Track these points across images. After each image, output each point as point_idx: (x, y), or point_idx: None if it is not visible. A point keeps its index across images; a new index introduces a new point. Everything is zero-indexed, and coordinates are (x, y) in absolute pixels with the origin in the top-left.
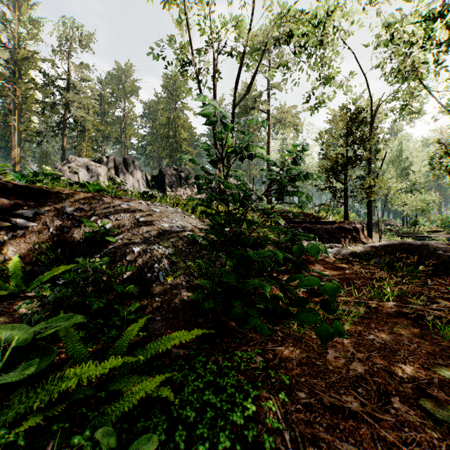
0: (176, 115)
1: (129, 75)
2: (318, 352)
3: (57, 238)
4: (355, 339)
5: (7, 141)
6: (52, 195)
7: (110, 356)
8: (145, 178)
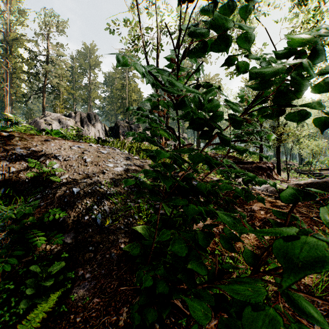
0: (128, 82)
1: (93, 52)
2: None
3: (2, 177)
4: None
5: (2, 102)
6: (5, 137)
7: None
8: (104, 129)
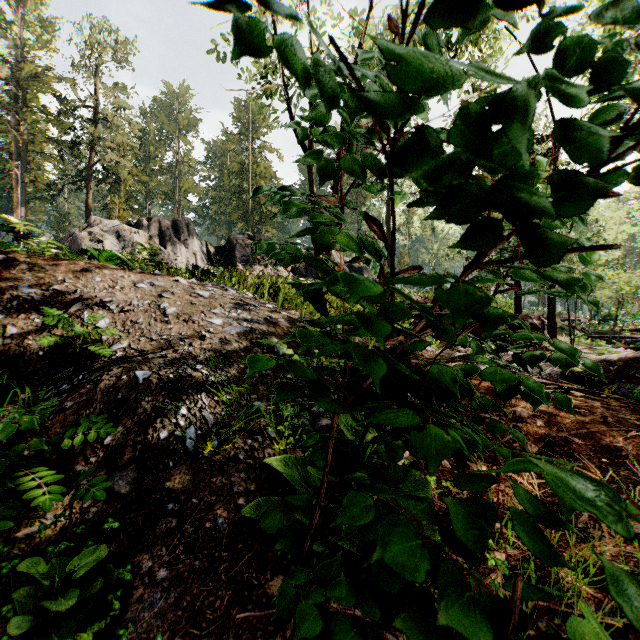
0: (252, 160)
1: (184, 102)
2: None
3: None
4: None
5: (9, 199)
6: None
7: None
8: (205, 251)
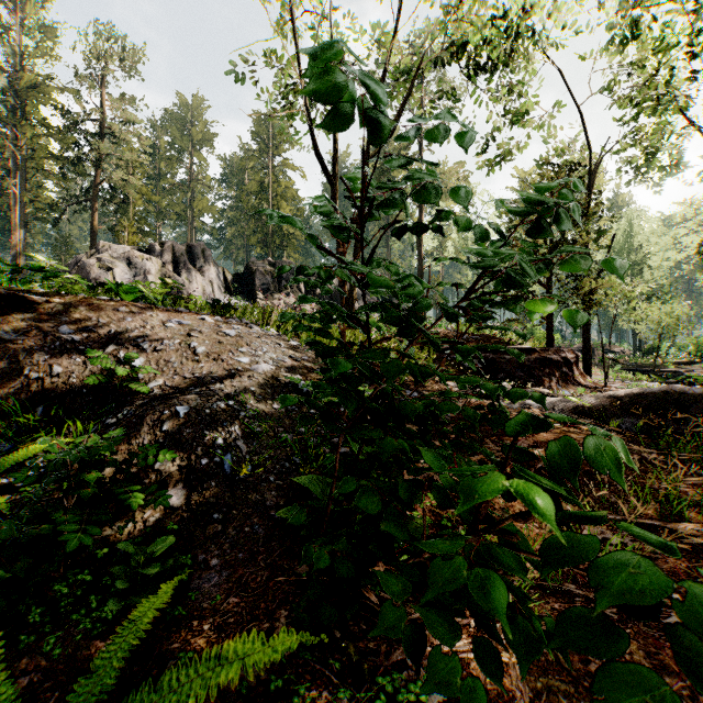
0: (273, 178)
1: (198, 115)
2: (570, 673)
3: (38, 385)
4: (642, 627)
5: (5, 219)
6: (38, 305)
7: (74, 700)
8: (222, 278)
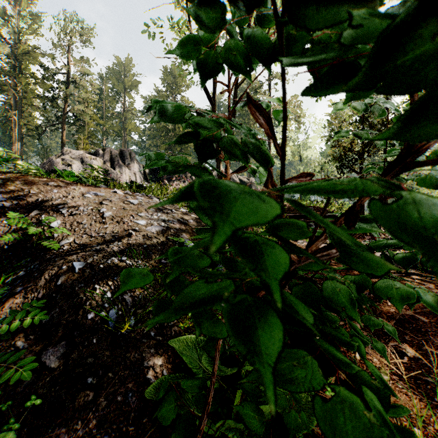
0: None
1: (128, 70)
2: None
3: None
4: None
5: (10, 137)
6: None
7: None
8: (142, 172)
